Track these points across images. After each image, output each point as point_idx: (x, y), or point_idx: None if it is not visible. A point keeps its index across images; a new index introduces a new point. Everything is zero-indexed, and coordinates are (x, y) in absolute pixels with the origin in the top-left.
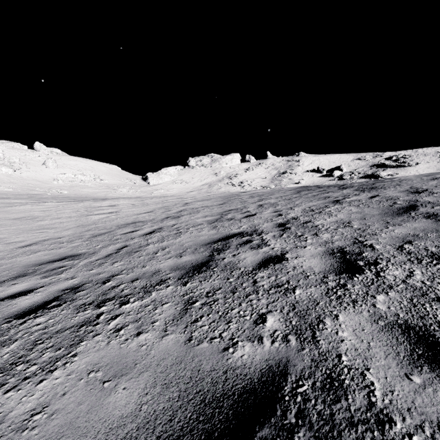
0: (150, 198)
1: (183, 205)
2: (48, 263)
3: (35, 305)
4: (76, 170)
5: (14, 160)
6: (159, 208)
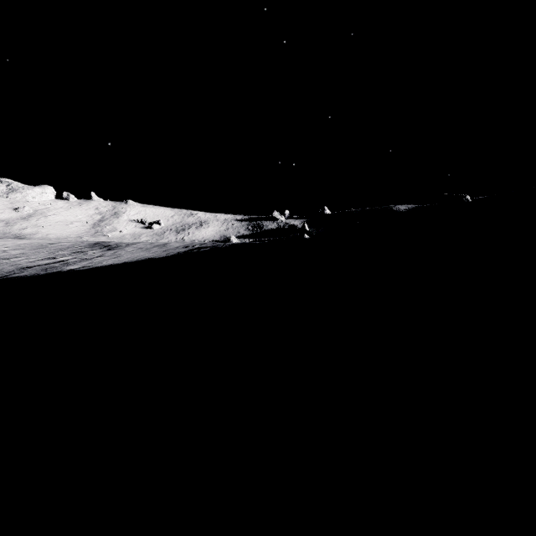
0: None
1: (3, 252)
2: None
3: None
4: None
5: None
6: None
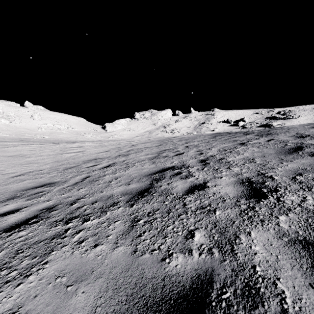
0: (107, 141)
1: (130, 146)
2: (31, 189)
3: (19, 221)
4: (54, 121)
5: (10, 114)
6: (113, 148)
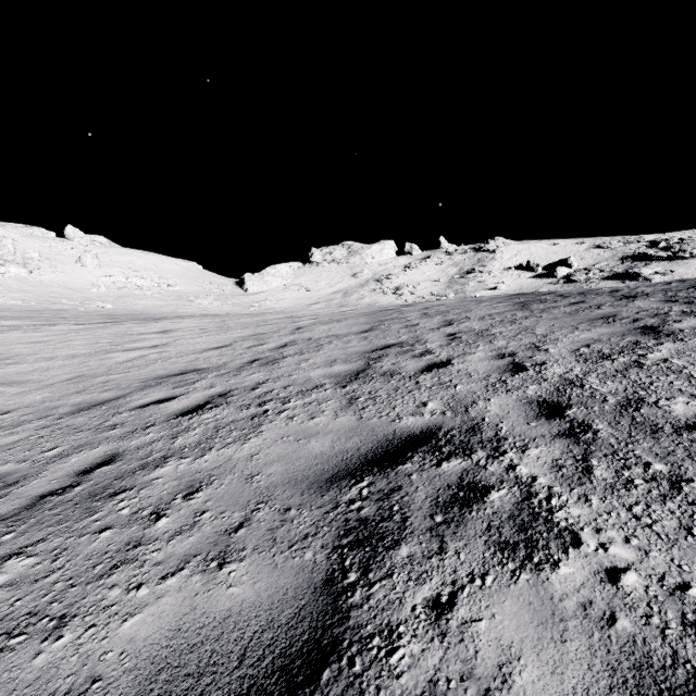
0: (238, 316)
1: (291, 333)
2: None
3: None
4: (130, 271)
5: (32, 255)
6: (245, 338)
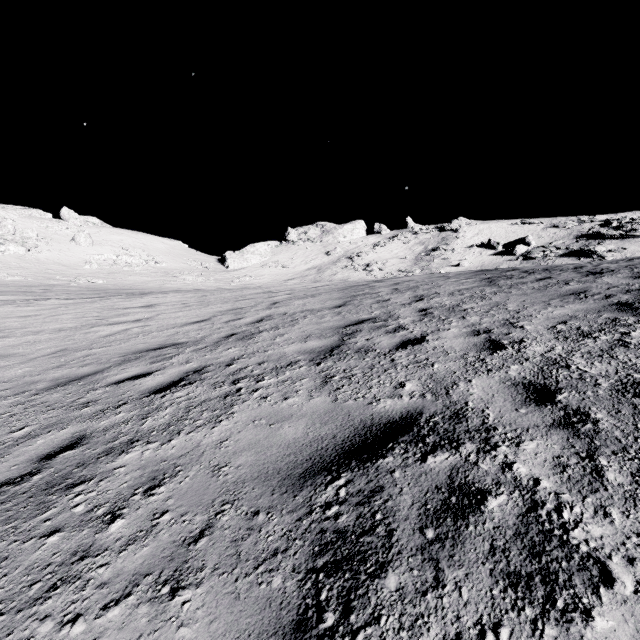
0: (218, 291)
1: (267, 307)
2: None
3: None
4: (120, 249)
5: (30, 234)
6: (223, 312)
